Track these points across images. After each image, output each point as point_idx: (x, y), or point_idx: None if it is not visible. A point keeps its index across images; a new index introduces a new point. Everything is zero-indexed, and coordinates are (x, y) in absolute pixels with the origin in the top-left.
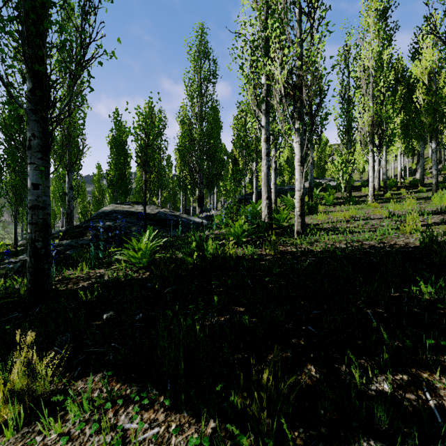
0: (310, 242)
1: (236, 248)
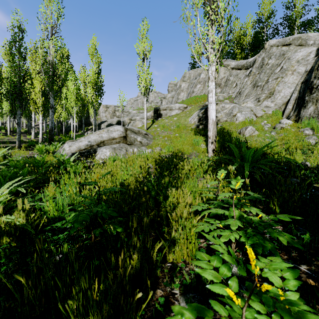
0: None
1: None
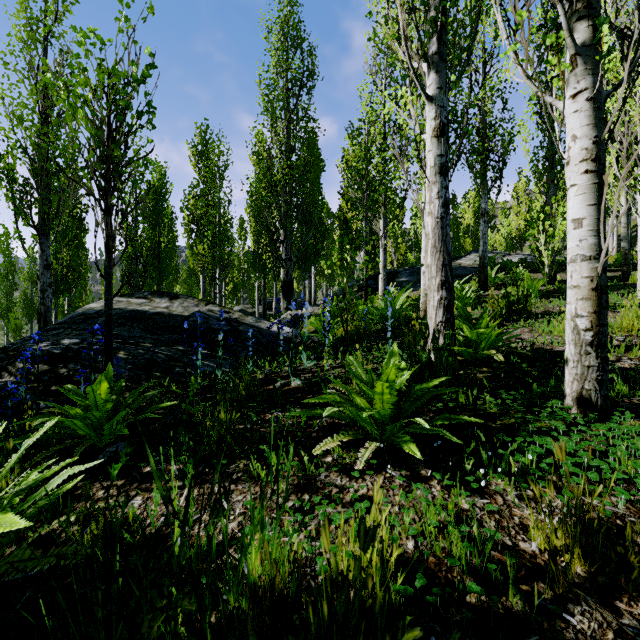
0: None
1: (377, 472)
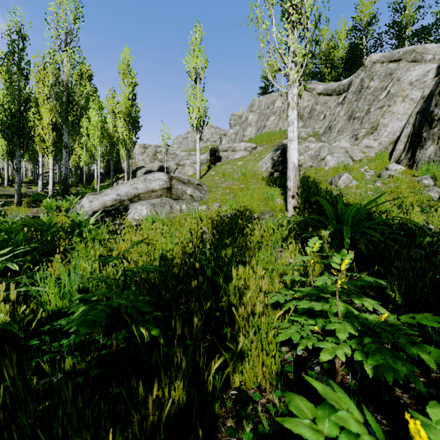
0: None
1: None
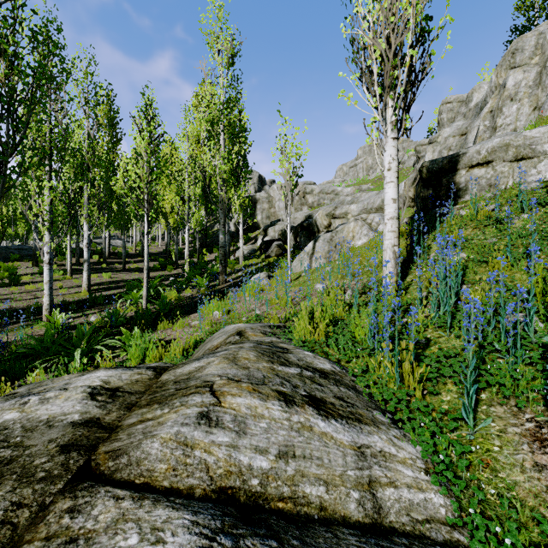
0: None
1: None
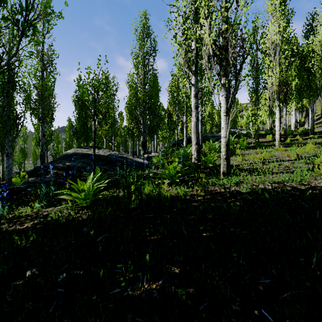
0: (236, 182)
1: (170, 187)
